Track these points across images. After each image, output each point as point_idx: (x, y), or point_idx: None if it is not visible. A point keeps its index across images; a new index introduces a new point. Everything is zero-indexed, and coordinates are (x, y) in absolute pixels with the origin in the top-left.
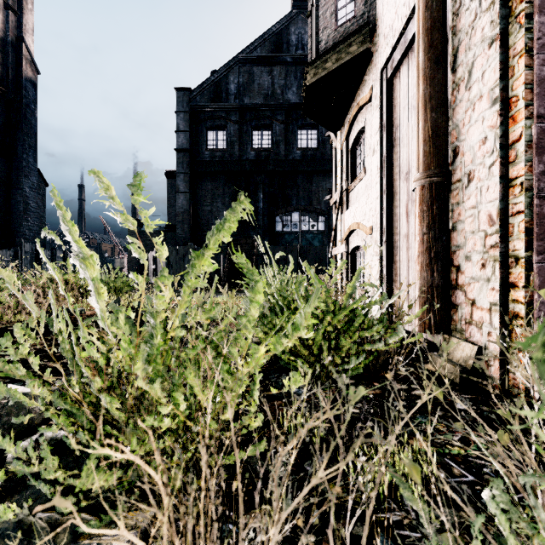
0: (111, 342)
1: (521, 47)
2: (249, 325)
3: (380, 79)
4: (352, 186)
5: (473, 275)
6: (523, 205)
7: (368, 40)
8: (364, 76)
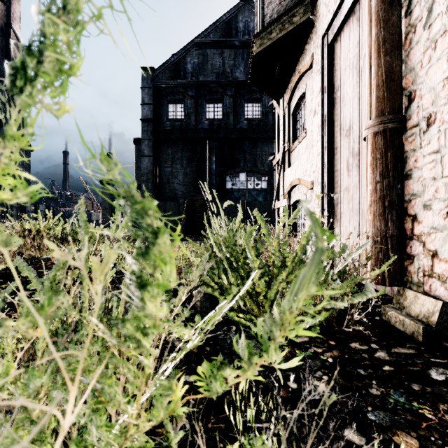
0: None
1: None
2: (143, 339)
3: (321, 45)
4: (293, 147)
5: (434, 225)
6: None
7: (310, 10)
8: (305, 45)
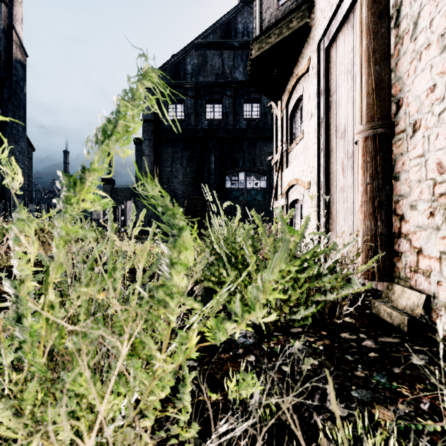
0: None
1: None
2: (170, 301)
3: (317, 50)
4: (291, 148)
5: (419, 224)
6: None
7: (306, 16)
8: (302, 49)
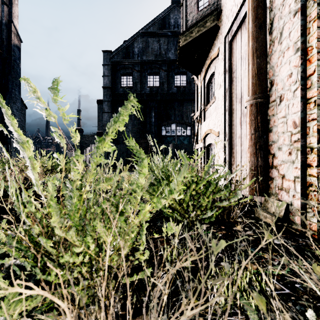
0: (44, 202)
1: (315, 15)
2: (138, 190)
3: (224, 42)
4: (207, 108)
5: (283, 159)
6: (316, 115)
7: (217, 19)
8: (214, 41)
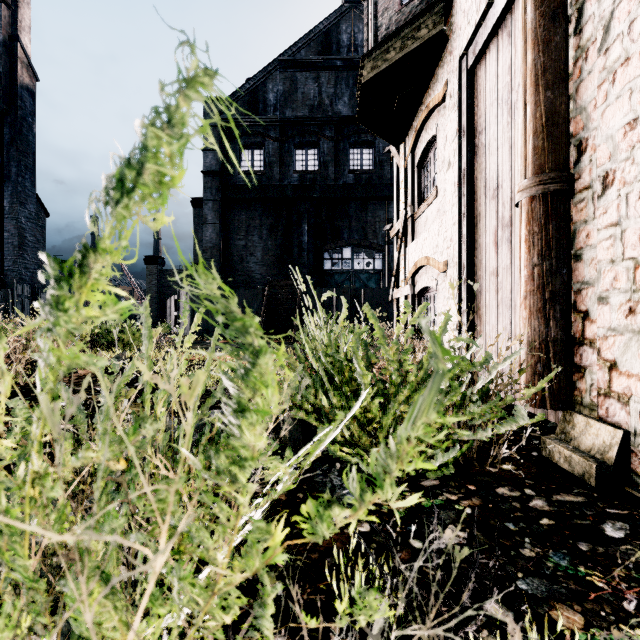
0: None
1: None
2: (239, 473)
3: (458, 70)
4: (419, 212)
5: (612, 325)
6: None
7: (442, 20)
8: (435, 69)
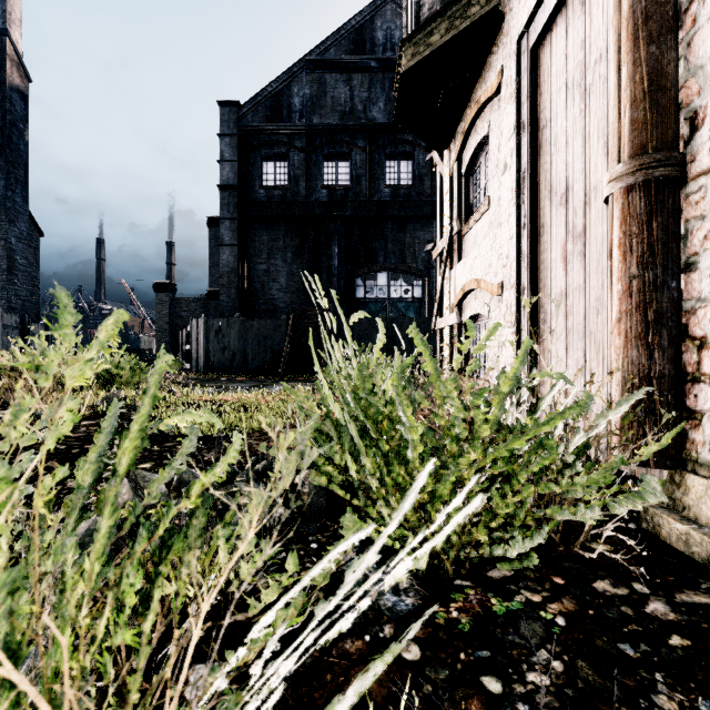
0: None
1: None
2: None
3: (516, 53)
4: (467, 227)
5: None
6: None
7: None
8: (487, 56)
